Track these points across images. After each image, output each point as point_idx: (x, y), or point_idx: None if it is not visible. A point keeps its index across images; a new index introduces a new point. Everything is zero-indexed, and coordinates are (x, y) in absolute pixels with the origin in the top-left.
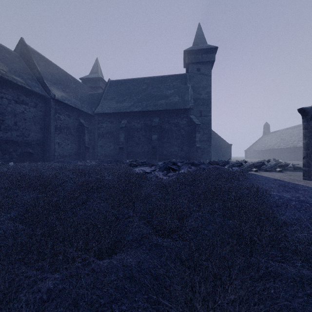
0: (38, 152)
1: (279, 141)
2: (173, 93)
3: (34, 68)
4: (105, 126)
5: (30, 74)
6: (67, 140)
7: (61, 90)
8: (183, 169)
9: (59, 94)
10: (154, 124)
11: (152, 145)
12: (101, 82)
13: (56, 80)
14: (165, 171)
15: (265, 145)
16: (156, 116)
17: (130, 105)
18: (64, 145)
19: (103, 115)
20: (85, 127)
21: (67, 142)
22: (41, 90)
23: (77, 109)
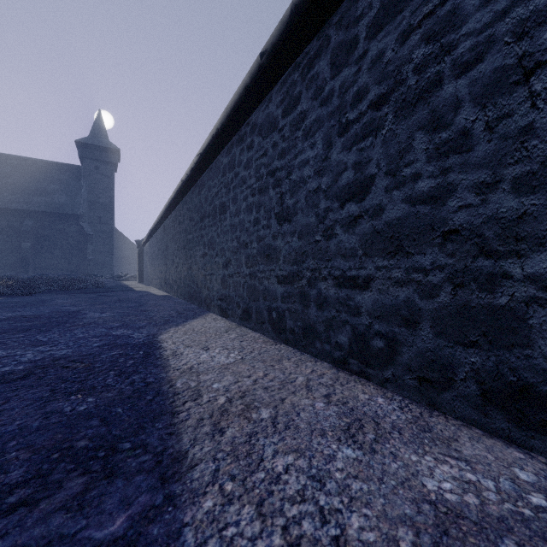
0: None
1: None
2: (59, 190)
3: None
4: None
5: None
6: None
7: None
8: None
9: None
10: (26, 228)
11: (22, 255)
12: None
13: None
14: None
15: None
16: (29, 217)
17: None
18: None
19: None
20: None
21: None
22: None
23: None
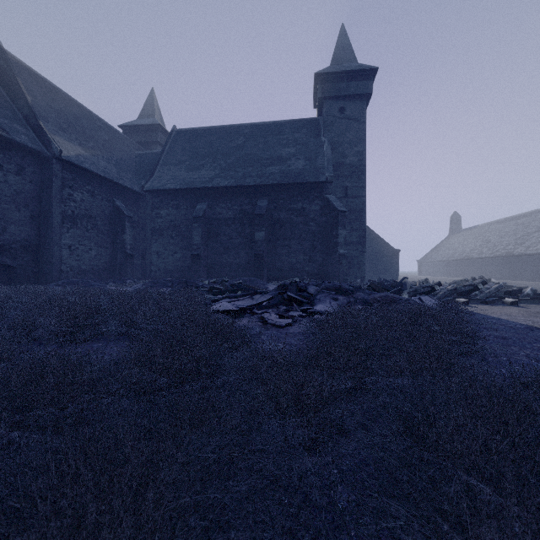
0: (25, 264)
1: (479, 244)
2: (295, 153)
3: (19, 96)
4: (164, 214)
5: (10, 108)
6: (88, 241)
7: (77, 143)
8: (321, 302)
9: (71, 150)
10: (259, 211)
11: (255, 250)
12: (159, 134)
13: (67, 124)
14: (282, 306)
15: (454, 251)
16: (262, 196)
17: (214, 175)
18: (81, 251)
19: (161, 193)
20: (125, 216)
21: (87, 244)
22: (31, 140)
23: (110, 181)
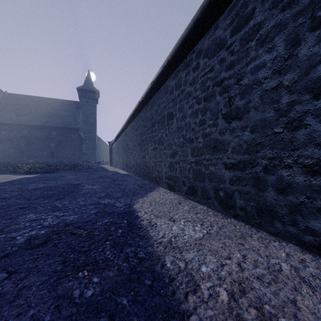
0: None
1: None
2: (68, 115)
3: None
4: (4, 133)
5: None
6: None
7: None
8: None
9: None
10: (52, 136)
11: (51, 150)
12: None
13: None
14: None
15: None
16: (54, 130)
17: (31, 119)
18: None
19: (1, 124)
20: None
21: None
22: None
23: None
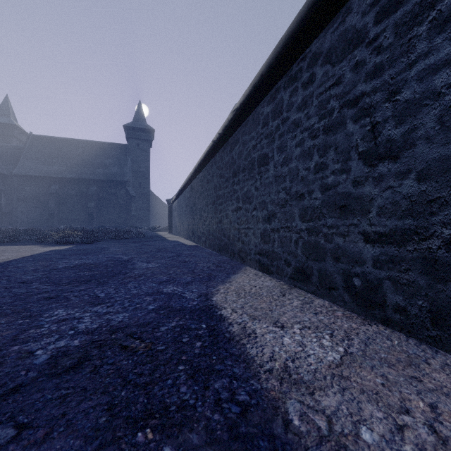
0: None
1: None
2: (113, 163)
3: None
4: (28, 189)
5: None
6: None
7: None
8: None
9: None
10: (91, 193)
11: (89, 212)
12: (15, 130)
13: None
14: None
15: None
16: (93, 184)
17: (63, 170)
18: None
19: (25, 177)
20: (1, 190)
21: None
22: None
23: None
